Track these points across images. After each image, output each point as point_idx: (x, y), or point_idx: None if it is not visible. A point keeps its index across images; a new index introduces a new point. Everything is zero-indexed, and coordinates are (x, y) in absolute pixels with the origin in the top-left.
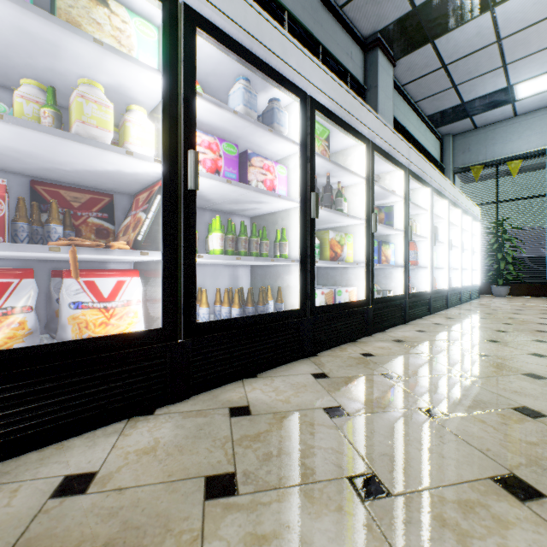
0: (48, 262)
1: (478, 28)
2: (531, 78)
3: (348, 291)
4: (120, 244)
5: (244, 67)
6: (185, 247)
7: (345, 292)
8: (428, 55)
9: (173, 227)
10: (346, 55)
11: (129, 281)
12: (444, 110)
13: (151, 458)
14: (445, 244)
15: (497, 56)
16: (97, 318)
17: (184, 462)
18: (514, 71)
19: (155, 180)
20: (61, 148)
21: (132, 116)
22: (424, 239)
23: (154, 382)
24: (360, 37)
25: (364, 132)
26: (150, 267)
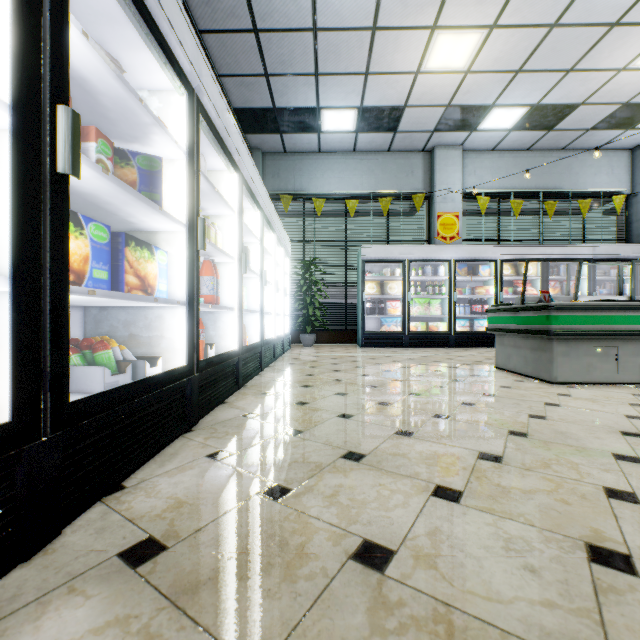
0: None
1: None
2: (336, 107)
3: None
4: None
5: None
6: None
7: None
8: None
9: None
10: None
11: None
12: (254, 109)
13: None
14: (259, 275)
15: (312, 56)
16: None
17: None
18: (324, 88)
19: None
20: None
21: None
22: (230, 260)
23: None
24: None
25: None
26: None
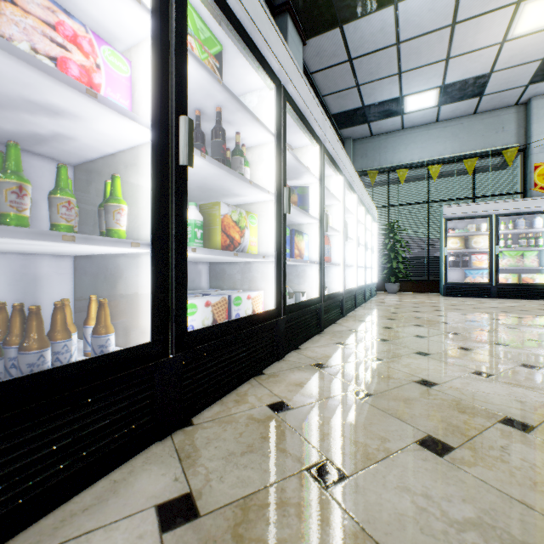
0: None
1: (382, 23)
2: (418, 92)
3: (251, 297)
4: None
5: None
6: None
7: (247, 299)
8: (337, 42)
9: None
10: None
11: None
12: (347, 111)
13: None
14: (354, 240)
15: (395, 61)
16: None
17: None
18: (406, 81)
19: None
20: None
21: None
22: (336, 233)
23: None
24: None
25: (274, 65)
26: None
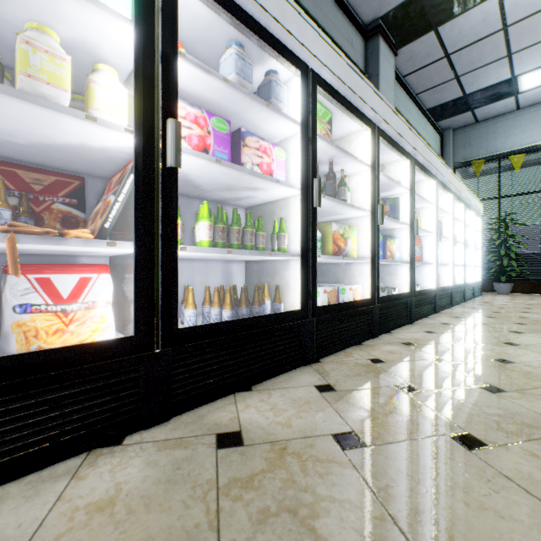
0: (2, 256)
1: (484, 14)
2: (536, 68)
3: (352, 288)
4: (80, 232)
5: (236, 32)
6: (164, 237)
7: (349, 290)
8: (431, 43)
9: (149, 212)
10: (346, 42)
11: (96, 278)
12: (445, 103)
13: (105, 519)
14: (450, 239)
15: (503, 45)
16: (51, 324)
17: (149, 527)
18: (519, 61)
19: (131, 159)
20: (0, 108)
21: (97, 76)
22: (429, 234)
23: (124, 403)
24: (360, 23)
25: (370, 115)
26: (126, 262)
